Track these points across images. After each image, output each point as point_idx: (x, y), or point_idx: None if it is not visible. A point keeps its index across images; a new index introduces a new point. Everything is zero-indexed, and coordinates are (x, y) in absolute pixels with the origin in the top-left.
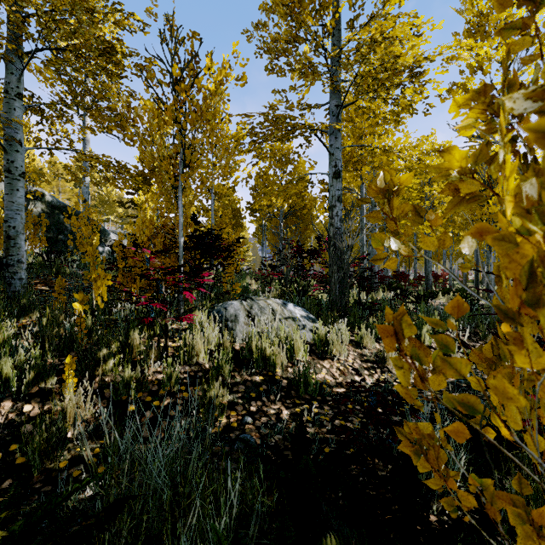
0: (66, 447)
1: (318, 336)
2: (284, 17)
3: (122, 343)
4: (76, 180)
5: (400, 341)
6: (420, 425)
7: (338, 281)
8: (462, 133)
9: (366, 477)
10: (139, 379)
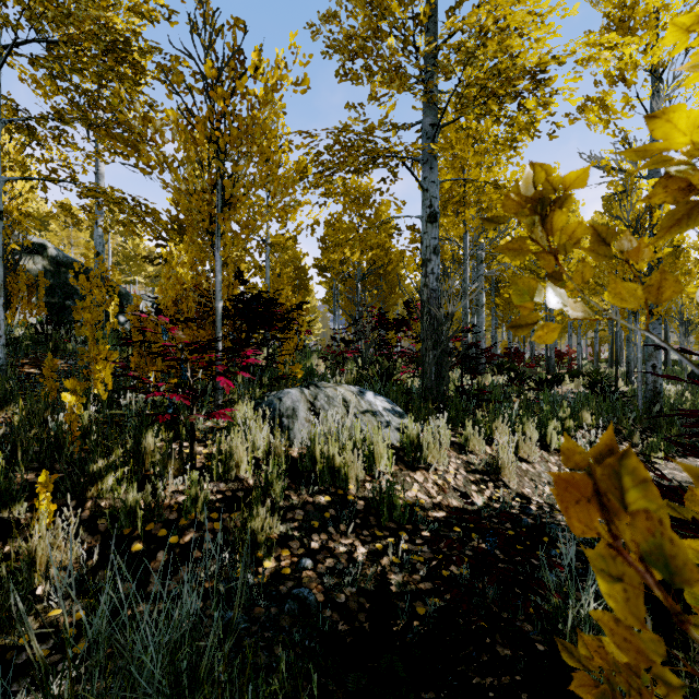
0: (33, 610)
1: (408, 438)
2: (361, 2)
3: (129, 450)
4: (78, 223)
5: (613, 512)
6: (609, 644)
7: (434, 361)
8: (691, 81)
9: (486, 676)
10: (149, 503)
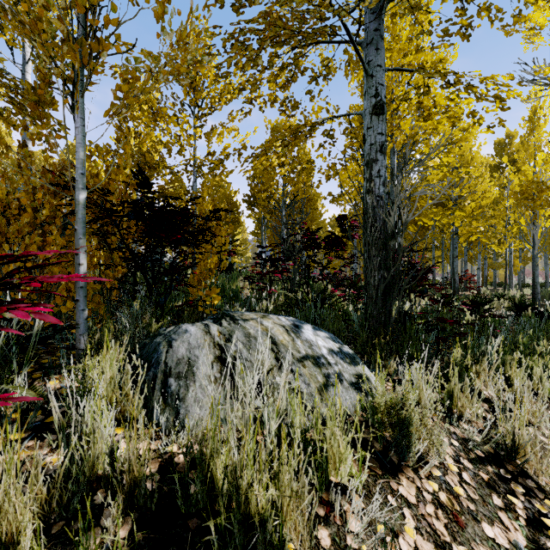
0: None
1: (379, 409)
2: None
3: None
4: None
5: None
6: None
7: (385, 283)
8: None
9: None
10: None
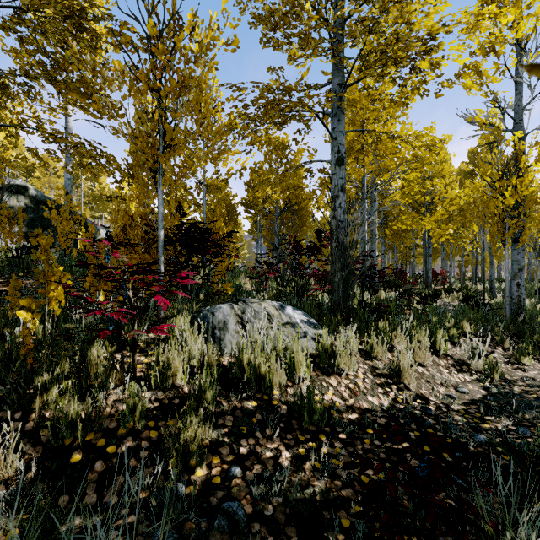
0: None
1: (323, 347)
2: None
3: (76, 362)
4: (45, 165)
5: None
6: None
7: (342, 280)
8: None
9: None
10: (90, 414)
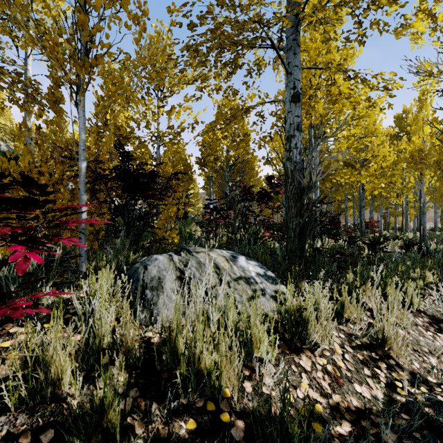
0: None
1: (288, 312)
2: None
3: None
4: None
5: None
6: None
7: (299, 226)
8: None
9: None
10: None
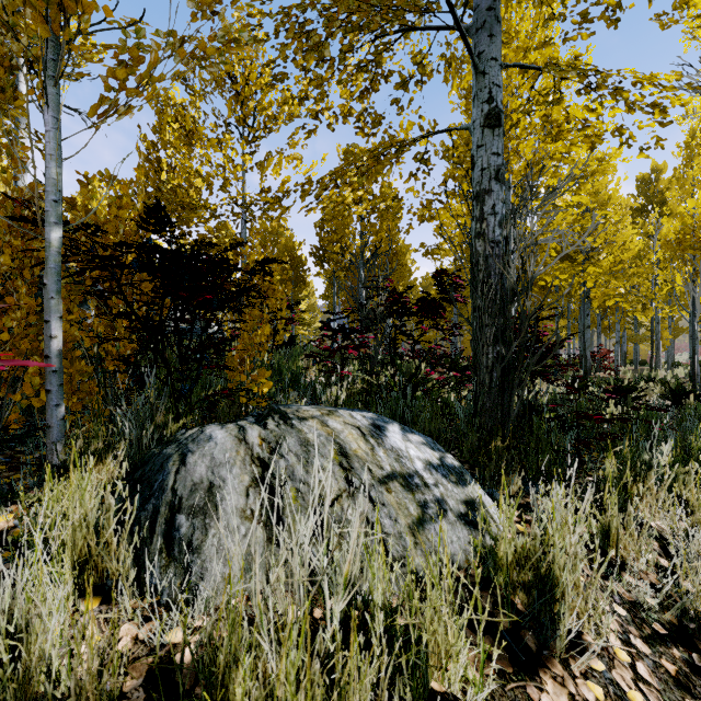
0: None
1: (505, 563)
2: None
3: None
4: None
5: None
6: None
7: (503, 363)
8: None
9: None
10: None
